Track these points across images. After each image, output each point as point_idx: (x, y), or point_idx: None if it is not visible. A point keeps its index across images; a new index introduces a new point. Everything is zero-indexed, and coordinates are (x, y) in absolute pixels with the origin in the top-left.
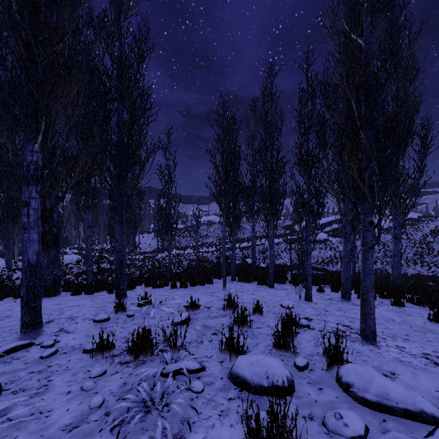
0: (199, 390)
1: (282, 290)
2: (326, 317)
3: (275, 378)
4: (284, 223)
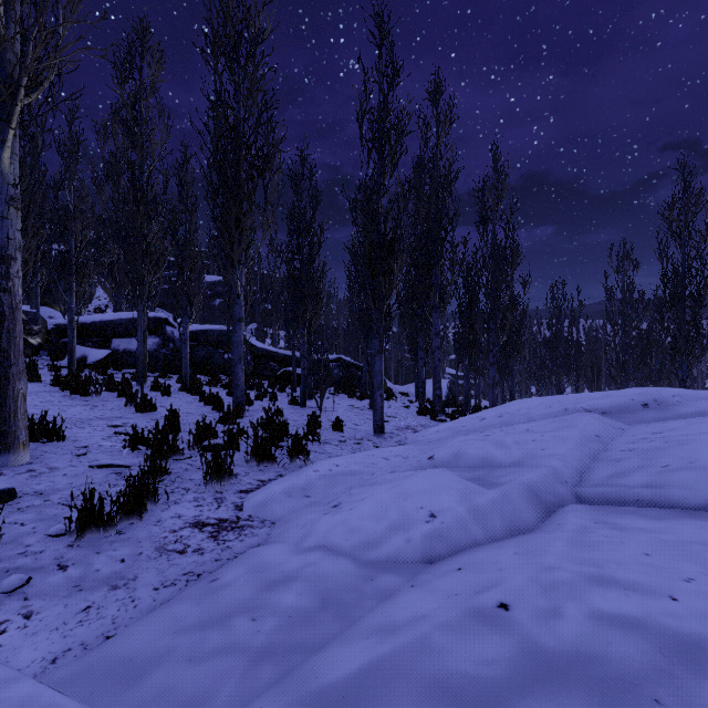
0: None
1: None
2: None
3: None
4: None
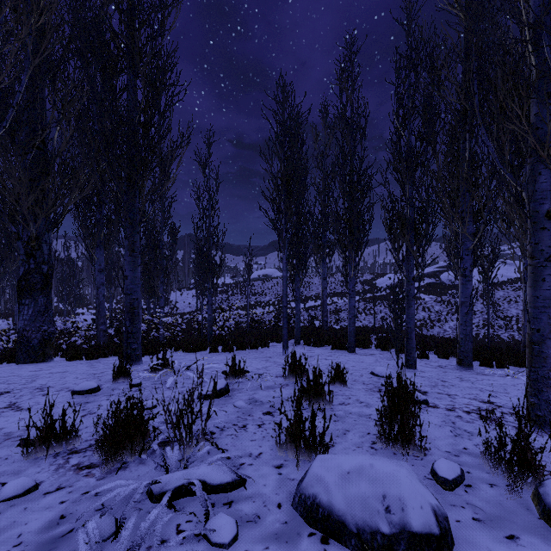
0: (224, 540)
1: (368, 355)
2: (448, 389)
3: (406, 512)
4: (362, 278)
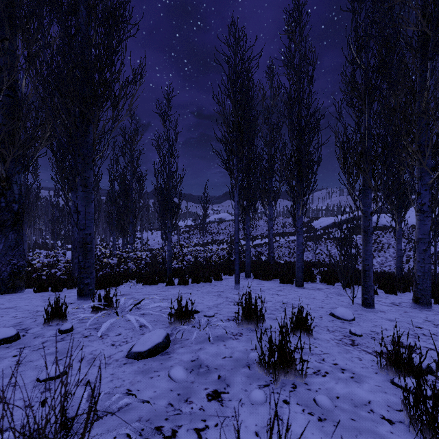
0: None
1: (316, 290)
2: (435, 342)
3: None
4: None
